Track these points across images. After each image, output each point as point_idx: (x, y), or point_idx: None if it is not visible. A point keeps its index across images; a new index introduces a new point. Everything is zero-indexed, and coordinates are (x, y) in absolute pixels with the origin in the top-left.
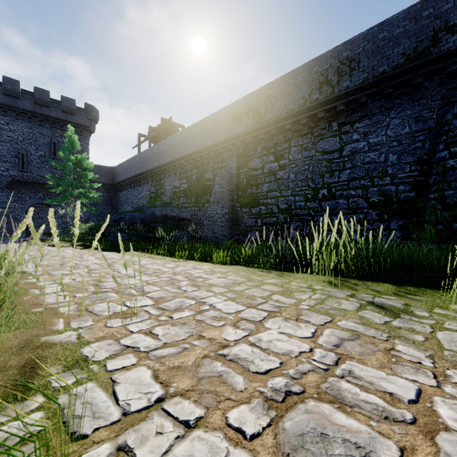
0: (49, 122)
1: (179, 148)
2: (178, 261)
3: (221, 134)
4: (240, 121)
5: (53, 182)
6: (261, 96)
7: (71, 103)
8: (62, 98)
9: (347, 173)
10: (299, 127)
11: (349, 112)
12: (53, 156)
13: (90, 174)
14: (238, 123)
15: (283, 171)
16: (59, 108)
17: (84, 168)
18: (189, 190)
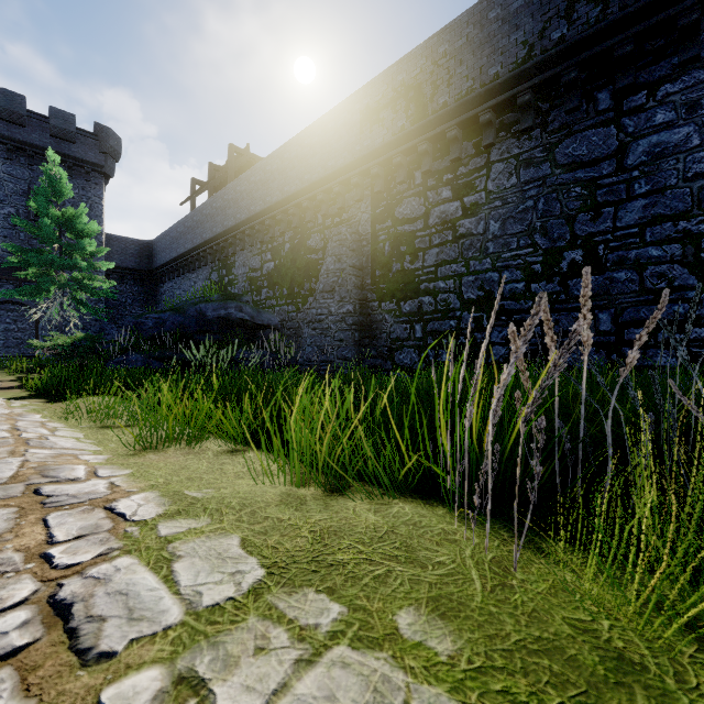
0: (26, 154)
1: (259, 193)
2: (160, 446)
3: (339, 155)
4: (377, 121)
5: (19, 258)
6: (424, 59)
7: (68, 121)
8: (50, 110)
9: (638, 206)
10: (511, 117)
11: (644, 60)
12: (33, 215)
13: (89, 243)
14: (374, 127)
15: (474, 218)
16: (45, 129)
17: (79, 232)
18: (278, 273)
